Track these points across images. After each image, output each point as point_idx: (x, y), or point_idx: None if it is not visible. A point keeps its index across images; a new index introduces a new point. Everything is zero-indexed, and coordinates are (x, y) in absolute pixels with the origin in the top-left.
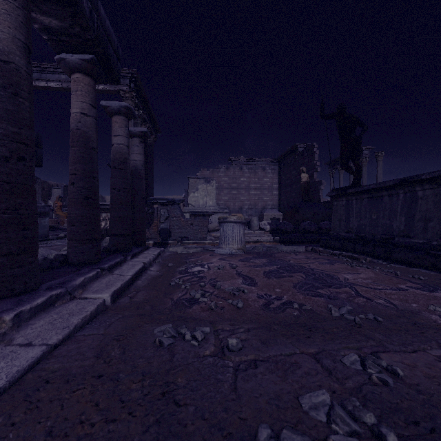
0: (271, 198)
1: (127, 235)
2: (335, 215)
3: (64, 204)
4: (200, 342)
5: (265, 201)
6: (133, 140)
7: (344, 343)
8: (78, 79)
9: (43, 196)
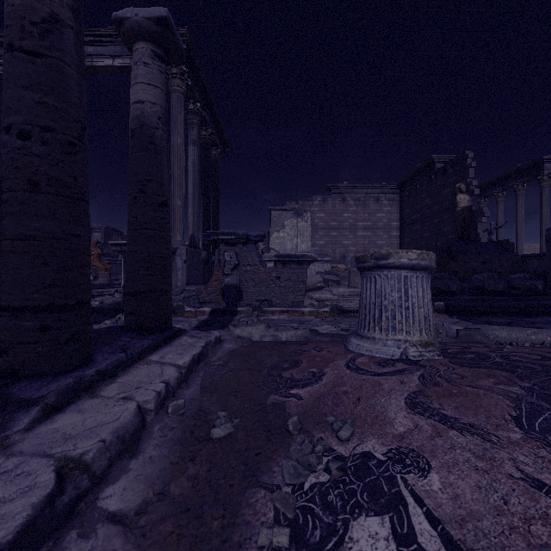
0: (388, 241)
1: (61, 308)
2: None
3: (105, 252)
4: None
5: (379, 246)
6: (135, 49)
7: None
8: None
9: None
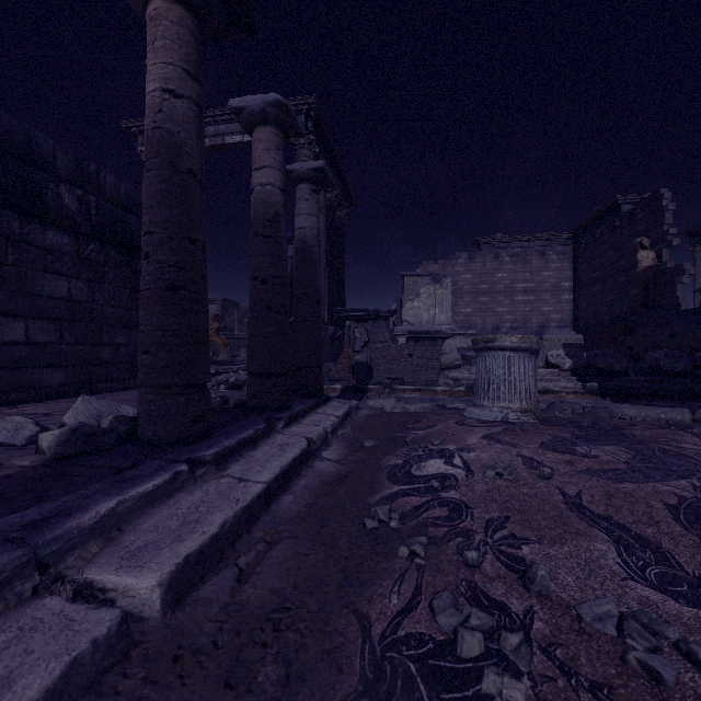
0: (557, 307)
1: (280, 374)
2: None
3: (222, 326)
4: None
5: (545, 314)
6: (299, 189)
7: None
8: (158, 12)
9: None
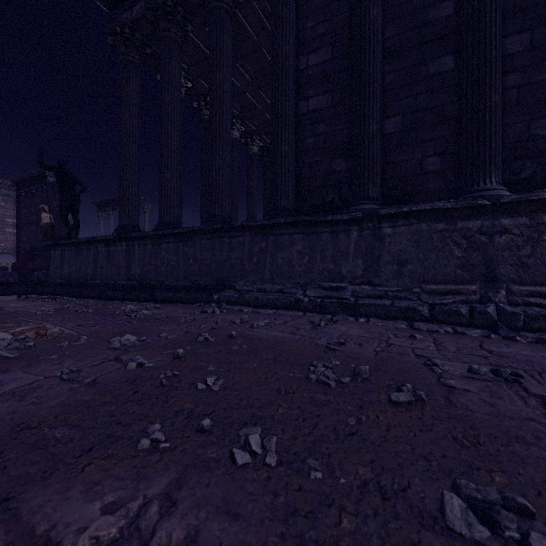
0: (2, 237)
1: None
2: (53, 263)
3: None
4: None
5: None
6: None
7: None
8: None
9: None
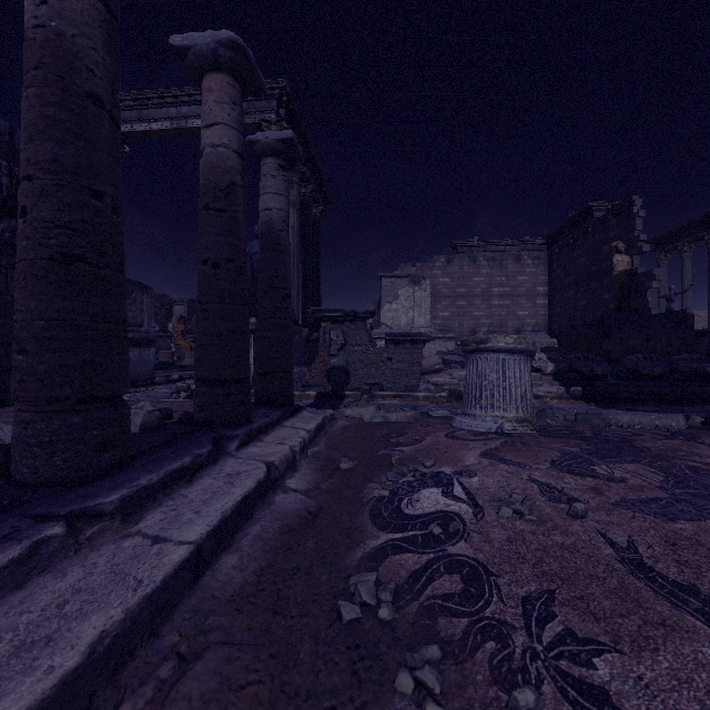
0: (532, 311)
1: (236, 381)
2: None
3: (188, 328)
4: None
5: (521, 318)
6: (264, 163)
7: None
8: None
9: (162, 316)
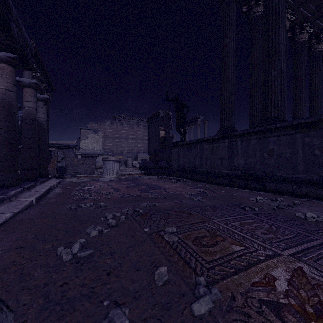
0: (143, 145)
1: (35, 169)
2: (173, 157)
3: None
4: (88, 207)
5: (139, 147)
6: (38, 103)
7: (146, 202)
8: (4, 67)
9: None
